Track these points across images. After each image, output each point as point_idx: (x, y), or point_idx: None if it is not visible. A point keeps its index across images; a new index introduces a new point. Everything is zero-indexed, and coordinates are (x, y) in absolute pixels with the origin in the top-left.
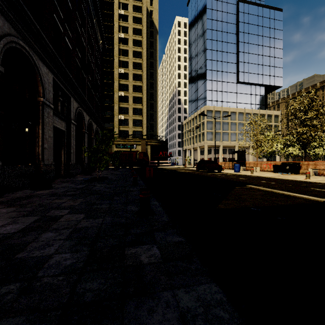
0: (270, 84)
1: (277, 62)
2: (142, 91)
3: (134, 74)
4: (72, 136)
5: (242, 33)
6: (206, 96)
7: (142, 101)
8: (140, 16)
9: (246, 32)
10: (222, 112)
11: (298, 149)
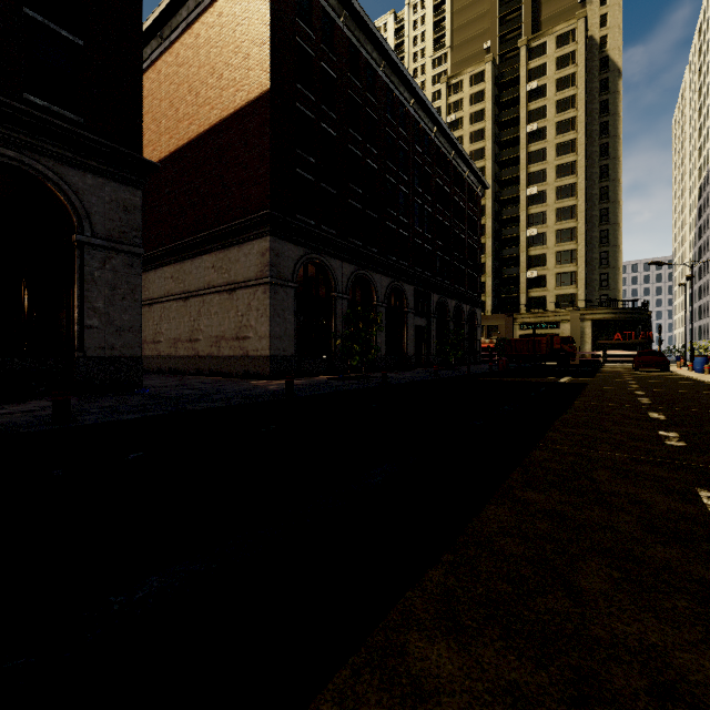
0: None
1: None
2: (576, 216)
3: (558, 188)
4: (432, 329)
5: None
6: None
7: (577, 235)
8: (572, 70)
9: None
10: None
11: None
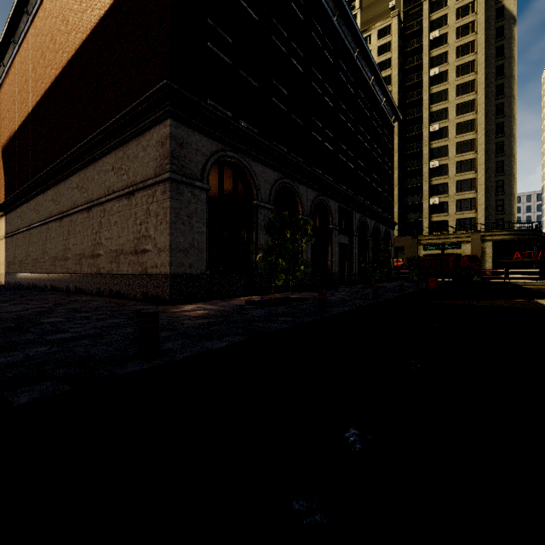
0: None
1: None
2: (475, 148)
3: (458, 124)
4: (354, 247)
5: None
6: None
7: (476, 165)
8: (472, 19)
9: None
10: None
11: None
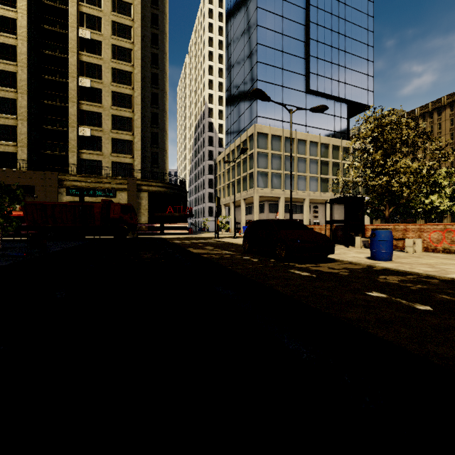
0: (357, 100)
1: (365, 67)
2: (132, 83)
3: (114, 46)
4: None
5: (315, 8)
6: (256, 108)
7: (133, 104)
8: None
9: (321, 7)
10: (284, 139)
11: (448, 199)
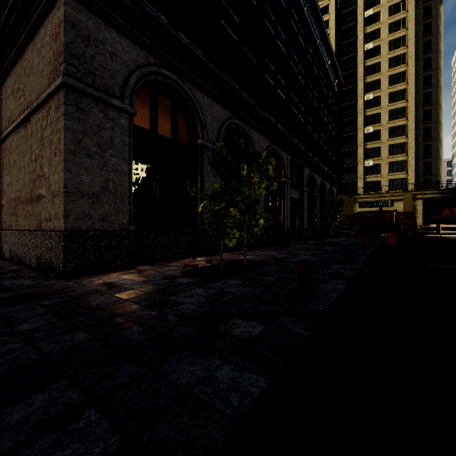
0: None
1: None
2: (406, 115)
3: (390, 93)
4: (304, 202)
5: None
6: None
7: (407, 131)
8: None
9: None
10: None
11: None
